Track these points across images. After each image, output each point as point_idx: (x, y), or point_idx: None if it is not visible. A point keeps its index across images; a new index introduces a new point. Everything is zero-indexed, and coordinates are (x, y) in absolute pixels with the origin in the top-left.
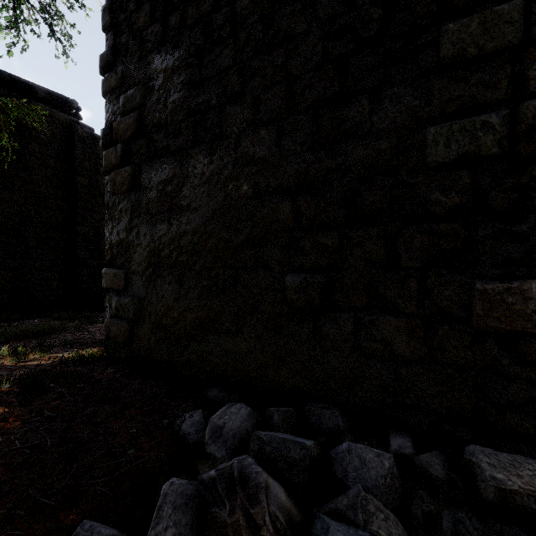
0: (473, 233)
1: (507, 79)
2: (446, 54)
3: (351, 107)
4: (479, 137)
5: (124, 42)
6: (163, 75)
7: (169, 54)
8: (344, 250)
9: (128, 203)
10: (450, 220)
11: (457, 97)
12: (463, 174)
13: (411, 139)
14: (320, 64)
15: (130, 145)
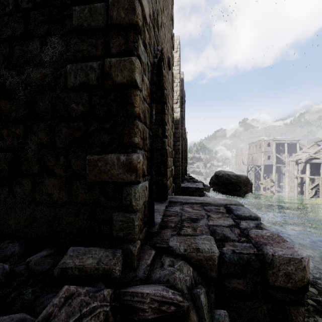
0: (88, 128)
1: (102, 45)
2: (75, 23)
3: (30, 44)
4: (89, 74)
5: None
6: None
7: None
8: (27, 137)
9: None
10: (79, 120)
11: (82, 50)
12: (84, 94)
13: (61, 70)
14: (13, 11)
15: None
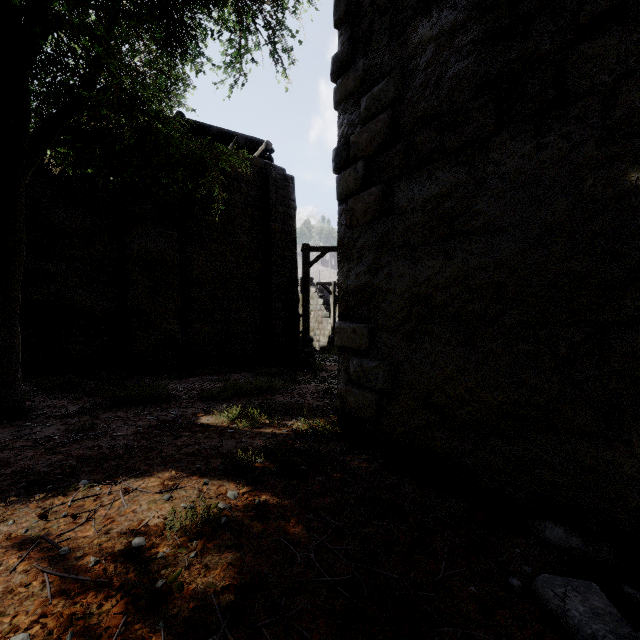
0: None
1: None
2: None
3: None
4: None
5: (366, 27)
6: (434, 45)
7: (445, 10)
8: None
9: (373, 236)
10: None
11: None
12: None
13: None
14: None
15: (375, 159)
